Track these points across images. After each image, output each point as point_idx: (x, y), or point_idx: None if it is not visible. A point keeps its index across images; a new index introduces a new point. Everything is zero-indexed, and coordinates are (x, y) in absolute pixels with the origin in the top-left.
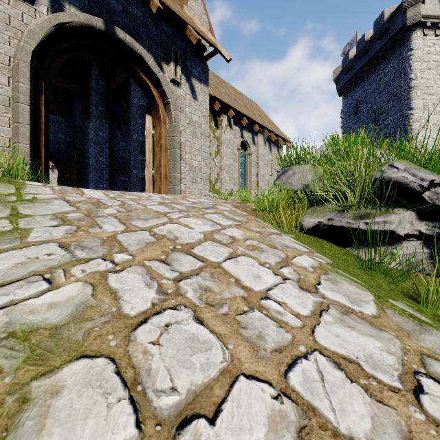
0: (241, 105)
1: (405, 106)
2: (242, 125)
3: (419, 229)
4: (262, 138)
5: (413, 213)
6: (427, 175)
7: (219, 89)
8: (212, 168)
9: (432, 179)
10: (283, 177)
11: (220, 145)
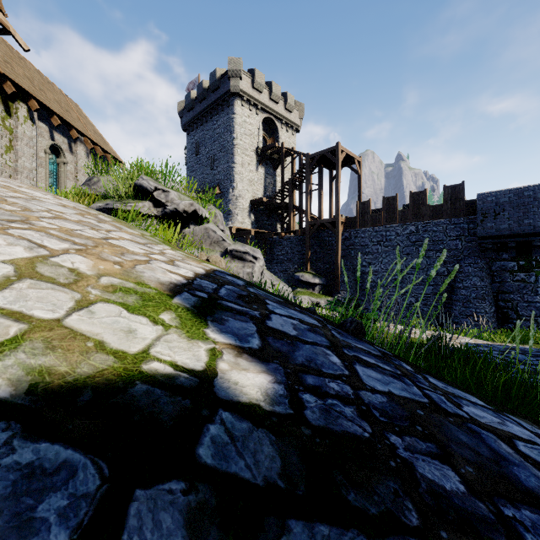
0: (51, 99)
1: (231, 159)
2: (52, 124)
3: (154, 212)
4: (84, 149)
5: (151, 204)
6: (155, 184)
7: (13, 67)
8: (1, 166)
9: (156, 186)
10: (89, 183)
11: (15, 140)
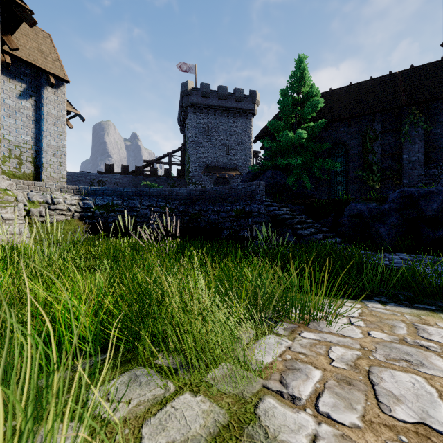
0: None
1: (249, 154)
2: None
3: None
4: None
5: None
6: None
7: None
8: None
9: None
10: None
11: None
